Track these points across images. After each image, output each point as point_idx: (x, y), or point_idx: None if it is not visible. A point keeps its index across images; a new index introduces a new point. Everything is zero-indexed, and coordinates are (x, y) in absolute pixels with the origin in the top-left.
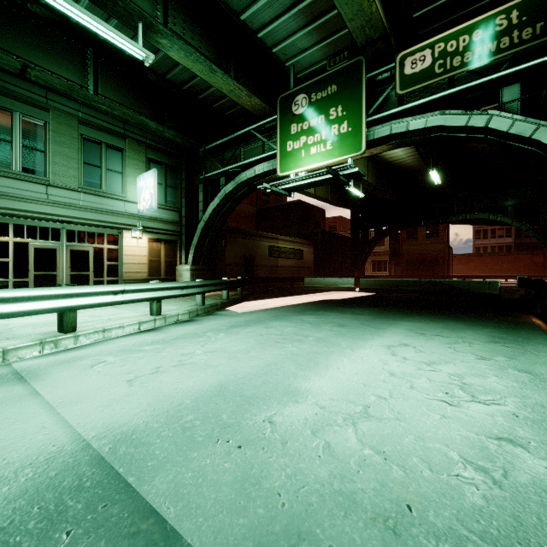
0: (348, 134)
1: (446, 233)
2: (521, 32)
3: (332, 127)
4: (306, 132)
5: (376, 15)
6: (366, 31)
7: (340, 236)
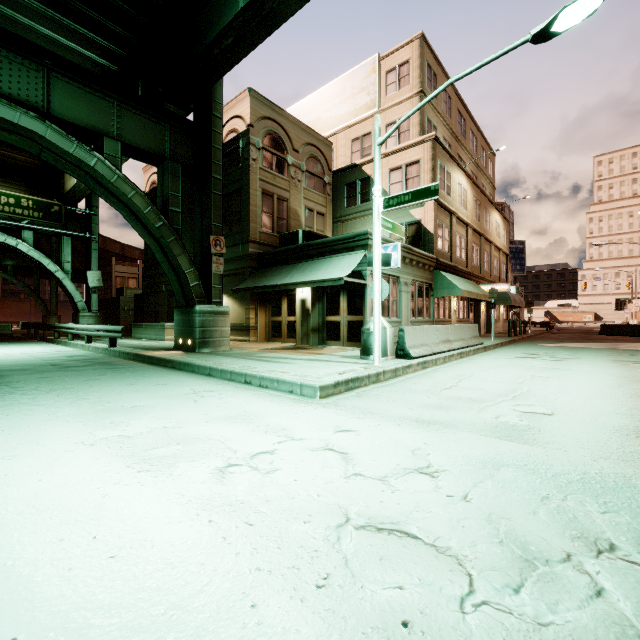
0: None
1: None
2: (34, 213)
3: None
4: None
5: None
6: None
7: None
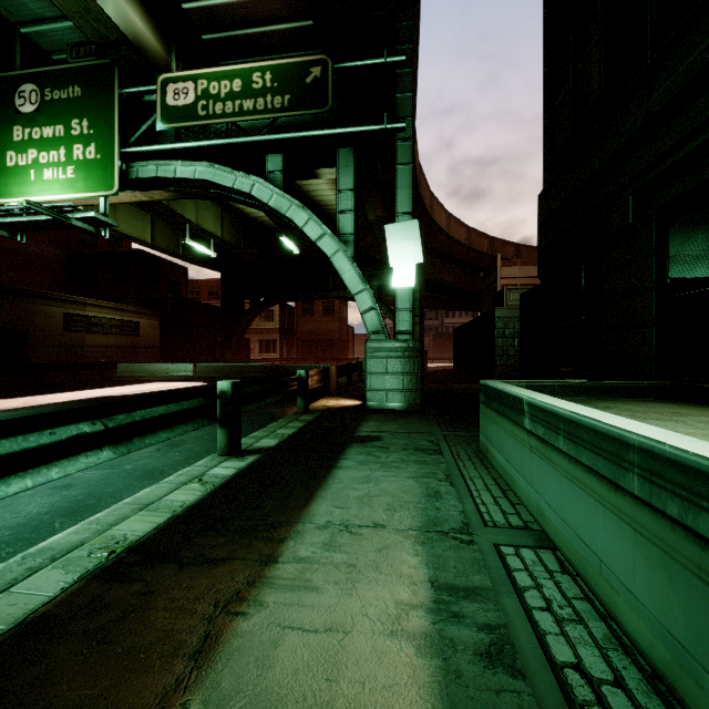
0: (96, 163)
1: (344, 311)
2: (274, 99)
3: (74, 147)
4: (37, 143)
5: (96, 6)
6: (92, 23)
7: (207, 305)
